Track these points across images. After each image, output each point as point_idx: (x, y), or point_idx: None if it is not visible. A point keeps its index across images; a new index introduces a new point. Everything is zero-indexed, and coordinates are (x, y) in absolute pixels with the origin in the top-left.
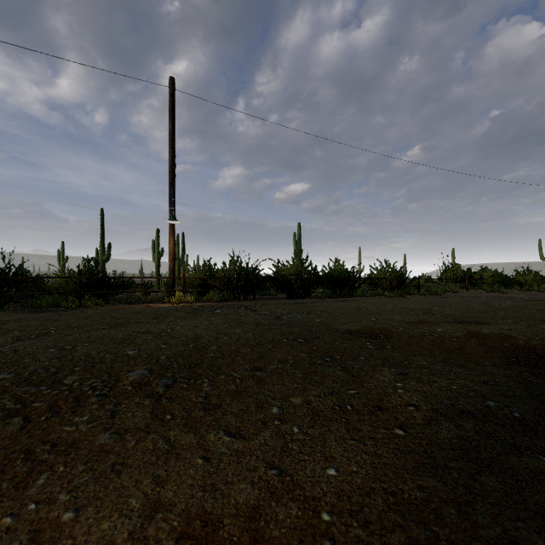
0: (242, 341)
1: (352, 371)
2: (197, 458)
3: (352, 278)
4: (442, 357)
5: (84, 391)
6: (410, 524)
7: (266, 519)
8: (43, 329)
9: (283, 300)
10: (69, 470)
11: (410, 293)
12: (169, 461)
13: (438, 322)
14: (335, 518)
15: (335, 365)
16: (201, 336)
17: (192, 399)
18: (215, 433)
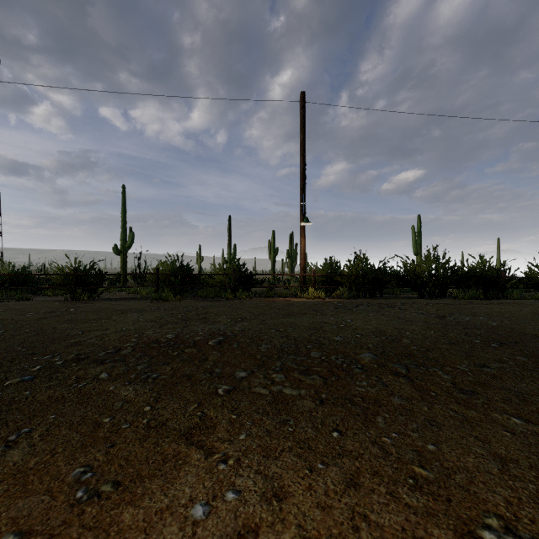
0: (430, 338)
1: None
2: (502, 430)
3: (502, 276)
4: None
5: (338, 364)
6: None
7: None
8: (238, 314)
9: (417, 299)
10: (394, 417)
11: None
12: (475, 428)
13: None
14: None
15: None
16: (383, 330)
17: (442, 383)
18: (499, 414)
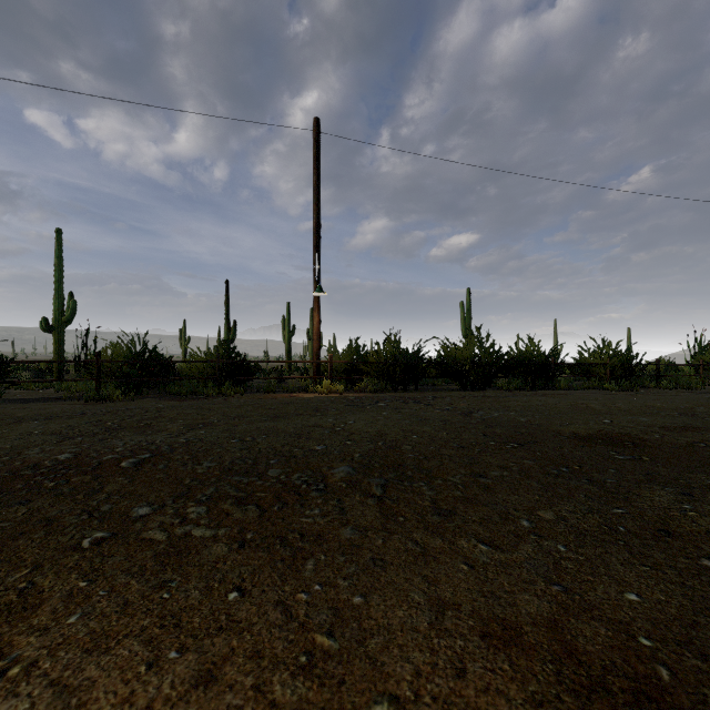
0: (438, 442)
1: (607, 486)
2: (460, 563)
3: (551, 363)
4: None
5: (297, 485)
6: None
7: (571, 634)
8: (204, 418)
9: (456, 392)
10: (331, 559)
11: (644, 385)
12: (430, 563)
13: None
14: (659, 644)
15: (577, 477)
16: (385, 433)
17: (419, 503)
18: (467, 541)
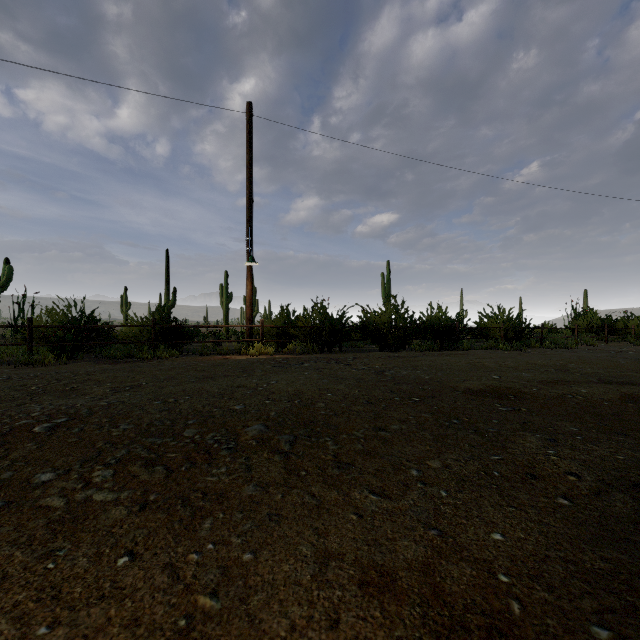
0: (350, 399)
1: (488, 435)
2: (350, 514)
3: (456, 327)
4: (594, 423)
5: (209, 444)
6: (600, 592)
7: (441, 576)
8: (133, 380)
9: (375, 352)
10: (229, 517)
11: (531, 346)
12: (323, 516)
13: (579, 382)
14: (514, 580)
15: (465, 428)
16: (303, 392)
17: (322, 457)
18: (360, 492)
